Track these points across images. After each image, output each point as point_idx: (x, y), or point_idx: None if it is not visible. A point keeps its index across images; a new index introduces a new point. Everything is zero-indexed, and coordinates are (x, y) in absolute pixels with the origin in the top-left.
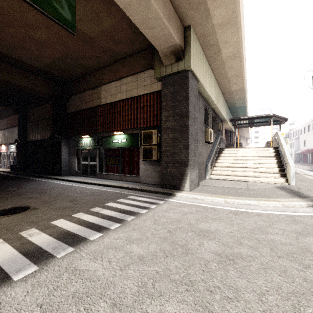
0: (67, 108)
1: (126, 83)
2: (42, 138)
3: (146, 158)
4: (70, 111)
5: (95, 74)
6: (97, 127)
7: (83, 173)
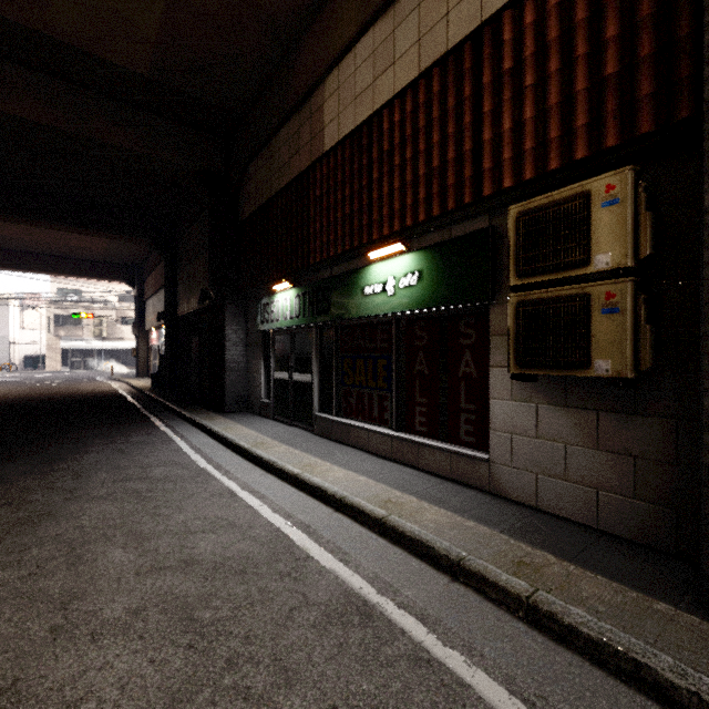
0: (240, 208)
1: (421, 1)
2: (198, 306)
3: (540, 365)
4: (246, 213)
5: (303, 45)
6: (310, 244)
7: (279, 409)
